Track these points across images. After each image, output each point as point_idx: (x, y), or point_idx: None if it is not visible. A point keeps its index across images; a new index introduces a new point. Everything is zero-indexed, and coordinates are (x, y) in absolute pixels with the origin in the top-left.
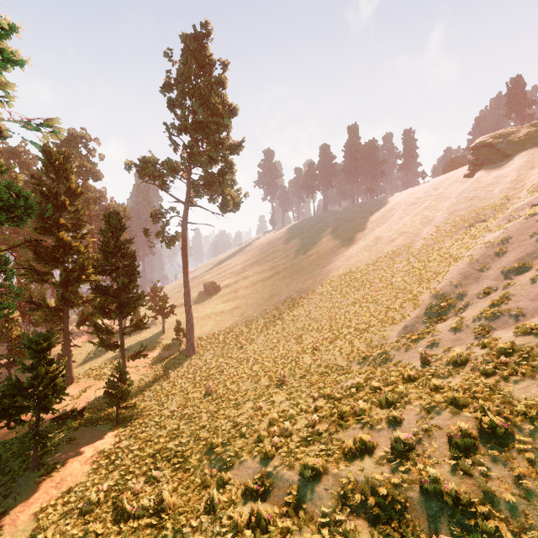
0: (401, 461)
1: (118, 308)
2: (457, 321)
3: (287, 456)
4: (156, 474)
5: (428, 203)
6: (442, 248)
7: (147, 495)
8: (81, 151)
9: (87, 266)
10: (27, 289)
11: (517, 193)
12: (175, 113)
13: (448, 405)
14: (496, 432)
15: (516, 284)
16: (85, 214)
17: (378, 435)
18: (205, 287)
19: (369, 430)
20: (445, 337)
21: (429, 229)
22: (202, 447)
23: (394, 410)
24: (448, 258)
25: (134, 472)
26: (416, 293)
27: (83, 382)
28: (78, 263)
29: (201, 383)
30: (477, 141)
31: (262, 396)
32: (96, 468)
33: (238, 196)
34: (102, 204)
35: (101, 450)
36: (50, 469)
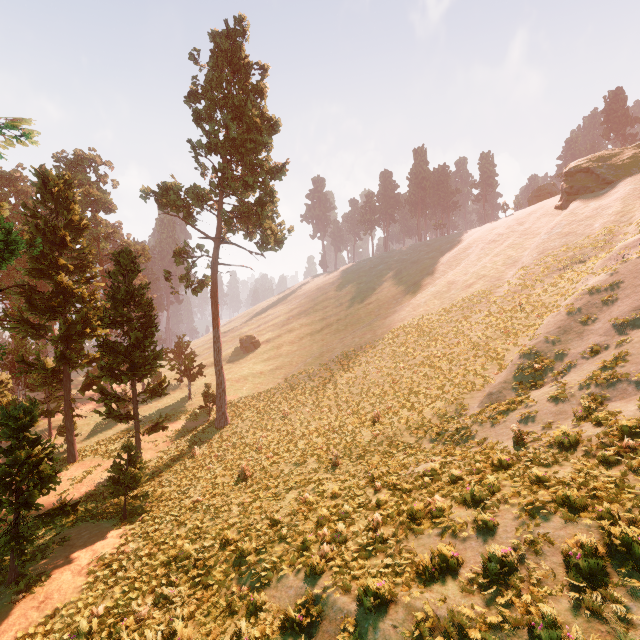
0: (498, 588)
1: (131, 369)
2: (558, 388)
3: (340, 572)
4: (169, 592)
5: (512, 241)
6: (532, 295)
7: (155, 623)
8: (90, 177)
9: (93, 317)
10: (22, 345)
11: (623, 228)
12: (202, 128)
13: (559, 507)
14: (633, 552)
15: (634, 341)
16: (91, 253)
17: (464, 547)
18: (241, 343)
19: (451, 539)
20: (544, 409)
21: (515, 271)
22: (229, 555)
23: (484, 511)
24: (540, 307)
25: (141, 588)
26: (501, 351)
27: (88, 461)
28: (82, 313)
29: (233, 464)
30: (572, 165)
31: (309, 483)
32: (91, 582)
33: (280, 231)
34: (116, 242)
35: (100, 556)
36: (33, 582)
